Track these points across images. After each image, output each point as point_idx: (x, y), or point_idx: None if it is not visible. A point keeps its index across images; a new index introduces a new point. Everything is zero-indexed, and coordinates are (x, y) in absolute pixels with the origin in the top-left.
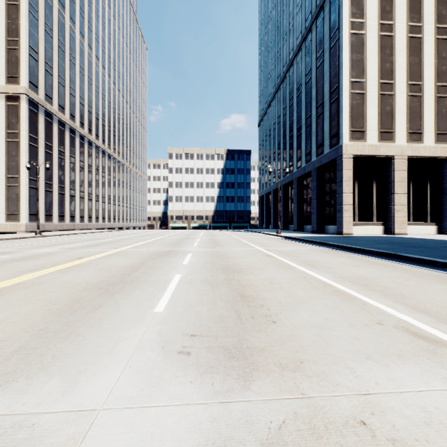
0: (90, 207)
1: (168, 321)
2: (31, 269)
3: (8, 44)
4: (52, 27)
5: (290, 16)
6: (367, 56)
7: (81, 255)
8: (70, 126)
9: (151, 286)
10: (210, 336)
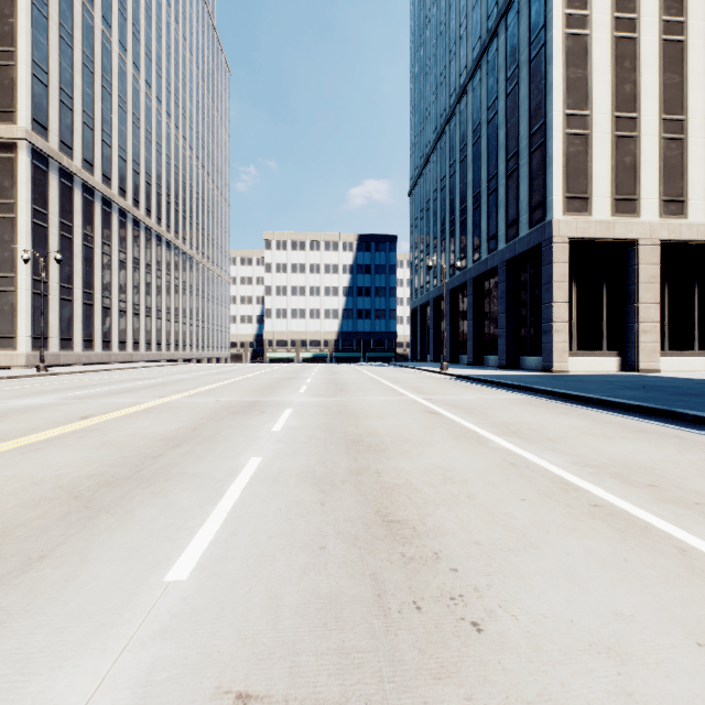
0: (136, 327)
1: (188, 623)
2: None
3: None
4: (72, 32)
5: (462, 13)
6: (593, 72)
7: (89, 412)
8: (103, 195)
9: (191, 489)
10: None
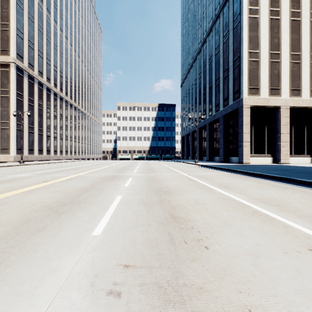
0: (61, 144)
1: (103, 247)
2: (1, 191)
3: (1, 26)
4: (34, 15)
5: (204, 7)
6: (261, 33)
7: (47, 179)
8: (47, 86)
9: (95, 206)
10: (144, 268)
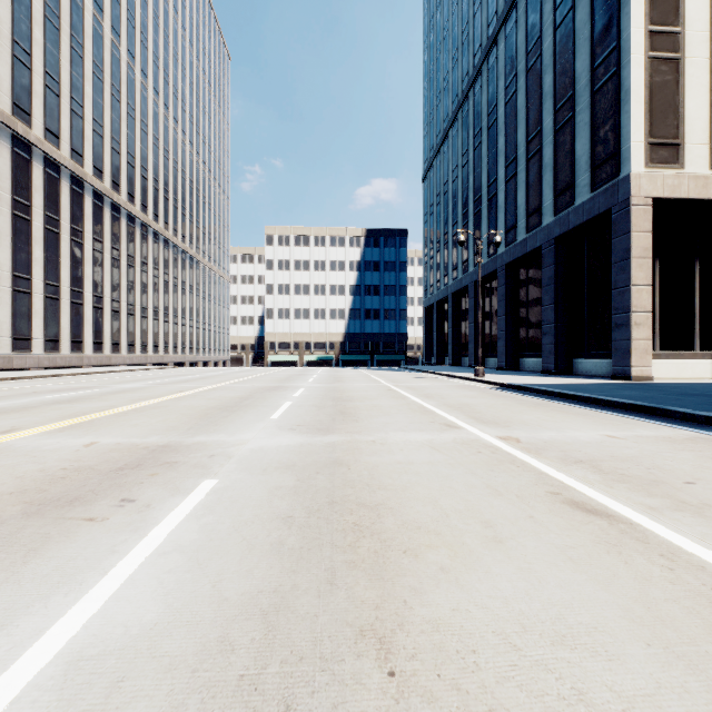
0: (116, 326)
1: None
2: None
3: None
4: None
5: None
6: None
7: None
8: (73, 172)
9: None
10: None
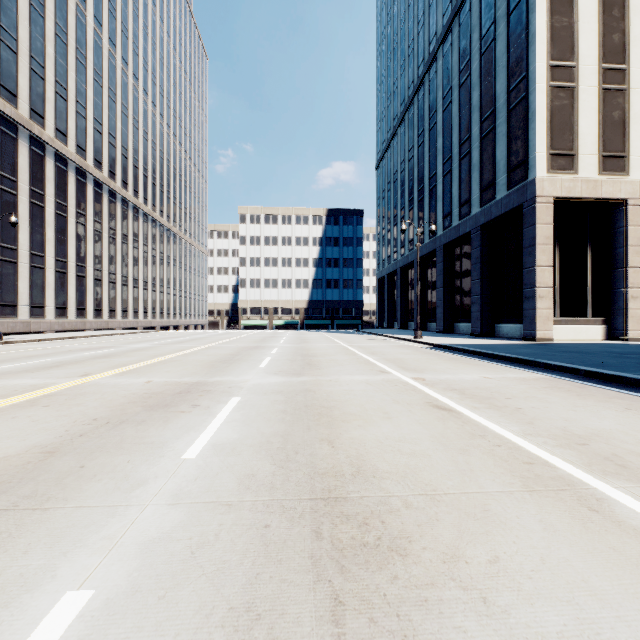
0: (112, 295)
1: None
2: None
3: None
4: (44, 1)
5: None
6: (579, 20)
7: None
8: (77, 165)
9: None
10: None
